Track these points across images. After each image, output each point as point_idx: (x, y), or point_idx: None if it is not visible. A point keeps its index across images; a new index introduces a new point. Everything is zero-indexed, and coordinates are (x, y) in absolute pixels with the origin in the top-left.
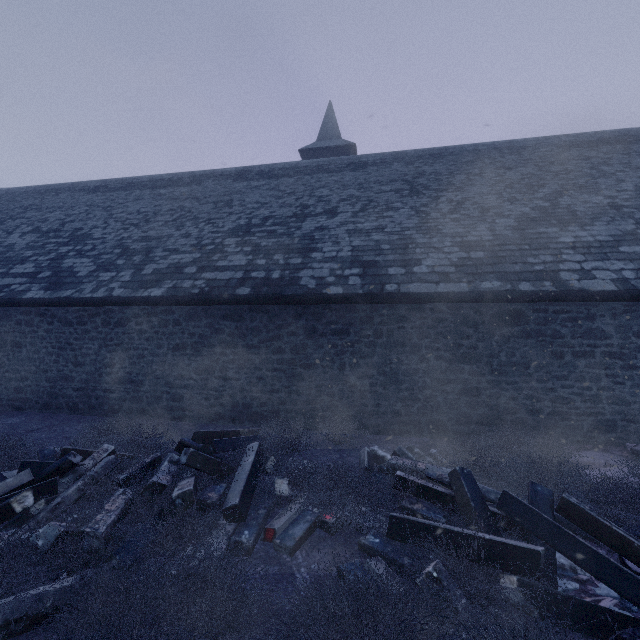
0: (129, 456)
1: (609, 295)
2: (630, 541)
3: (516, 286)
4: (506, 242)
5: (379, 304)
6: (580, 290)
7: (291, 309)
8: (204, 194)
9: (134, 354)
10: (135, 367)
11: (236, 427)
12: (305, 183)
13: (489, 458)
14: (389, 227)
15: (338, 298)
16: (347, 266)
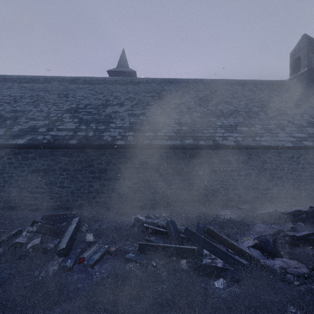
0: (1, 231)
1: (232, 147)
2: (228, 240)
3: (199, 142)
4: (196, 123)
5: (141, 149)
6: (222, 144)
7: (98, 151)
8: (52, 89)
9: (6, 176)
10: (7, 183)
11: (69, 212)
12: (108, 88)
13: (185, 215)
14: (148, 113)
15: (122, 146)
16: (127, 131)
